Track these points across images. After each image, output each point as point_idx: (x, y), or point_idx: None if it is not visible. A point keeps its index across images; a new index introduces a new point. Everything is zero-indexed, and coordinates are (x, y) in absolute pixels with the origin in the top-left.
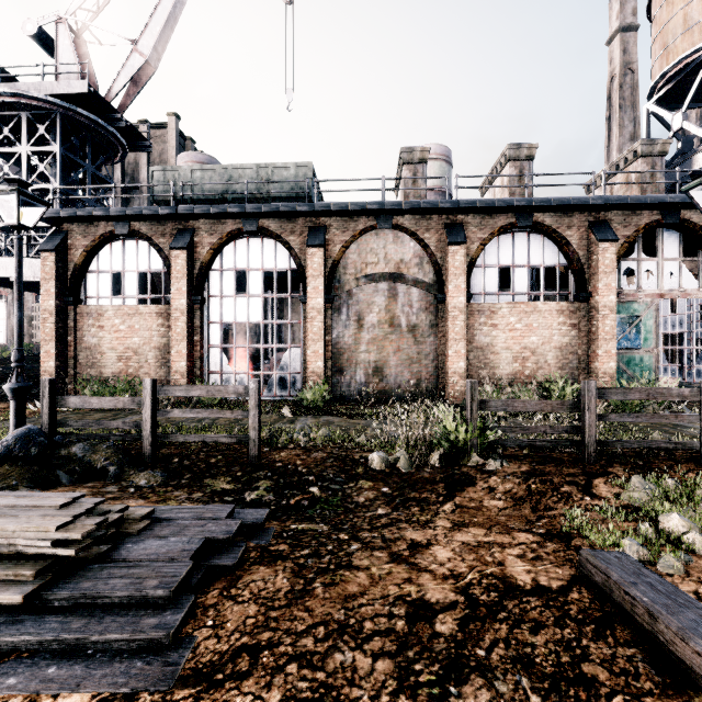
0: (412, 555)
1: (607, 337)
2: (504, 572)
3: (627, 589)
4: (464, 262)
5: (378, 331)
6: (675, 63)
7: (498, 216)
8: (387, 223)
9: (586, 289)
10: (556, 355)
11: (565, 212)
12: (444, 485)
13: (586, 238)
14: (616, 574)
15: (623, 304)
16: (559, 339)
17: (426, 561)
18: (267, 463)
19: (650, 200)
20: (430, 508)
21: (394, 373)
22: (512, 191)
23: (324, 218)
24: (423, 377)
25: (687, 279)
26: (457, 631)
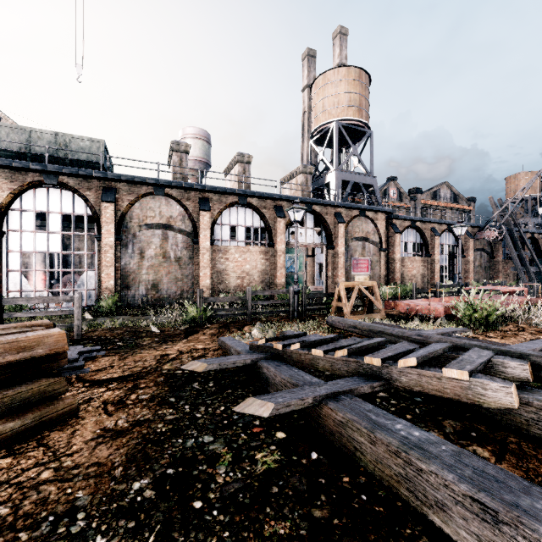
0: (165, 349)
1: (281, 266)
2: (195, 347)
3: (224, 341)
4: (209, 222)
5: (155, 261)
6: (319, 126)
7: (229, 197)
8: (161, 192)
9: (273, 240)
10: (259, 276)
11: (263, 199)
12: (185, 335)
13: (273, 214)
14: (223, 339)
15: (290, 249)
16: (261, 267)
17: (170, 349)
18: (87, 337)
19: (299, 199)
20: (176, 342)
21: (166, 287)
22: (240, 180)
23: (114, 183)
24: (185, 290)
25: (316, 238)
26: (175, 356)
